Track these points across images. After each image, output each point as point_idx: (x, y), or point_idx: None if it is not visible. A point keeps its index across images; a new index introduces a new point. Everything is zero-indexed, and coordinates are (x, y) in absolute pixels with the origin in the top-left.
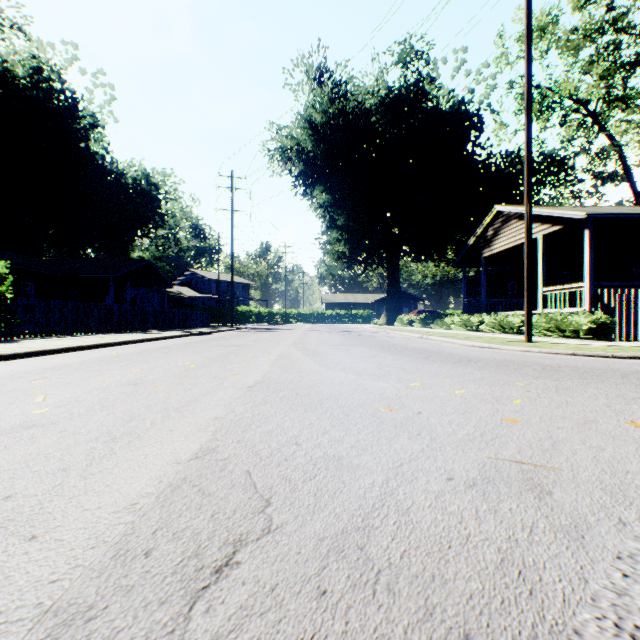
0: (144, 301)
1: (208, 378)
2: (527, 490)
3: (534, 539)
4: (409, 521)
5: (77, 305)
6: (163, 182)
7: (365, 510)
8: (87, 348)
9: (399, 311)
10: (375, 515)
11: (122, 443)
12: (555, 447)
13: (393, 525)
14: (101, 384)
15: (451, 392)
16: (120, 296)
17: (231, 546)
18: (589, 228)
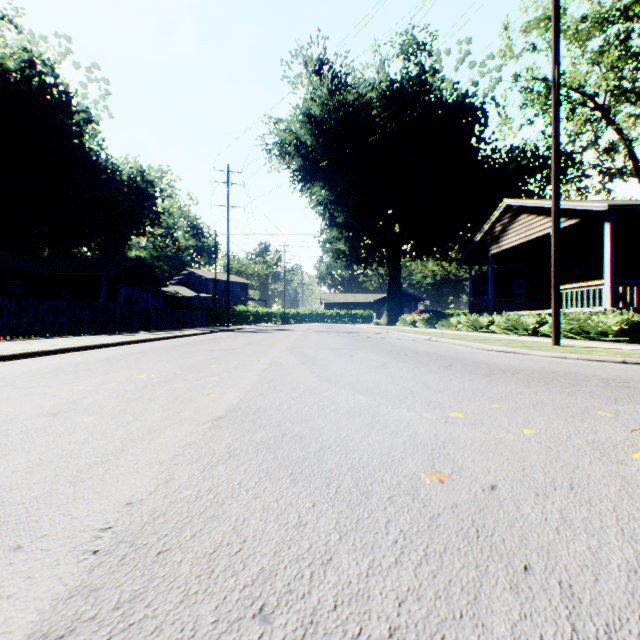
0: (140, 301)
1: (165, 401)
2: None
3: None
4: None
5: (55, 304)
6: (159, 179)
7: None
8: (50, 353)
9: (400, 311)
10: None
11: None
12: None
13: None
14: (8, 413)
15: (517, 431)
16: (114, 295)
17: None
18: (610, 221)
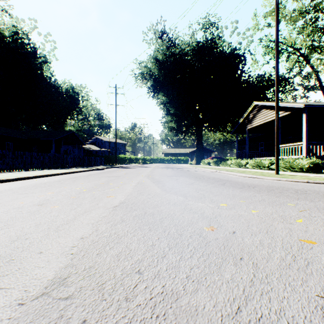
0: (71, 152)
1: (90, 199)
2: None
3: None
4: None
5: (31, 154)
6: (81, 91)
7: None
8: (30, 178)
9: (202, 157)
10: None
11: None
12: None
13: None
14: (19, 204)
15: (249, 211)
16: (58, 149)
17: None
18: (306, 113)
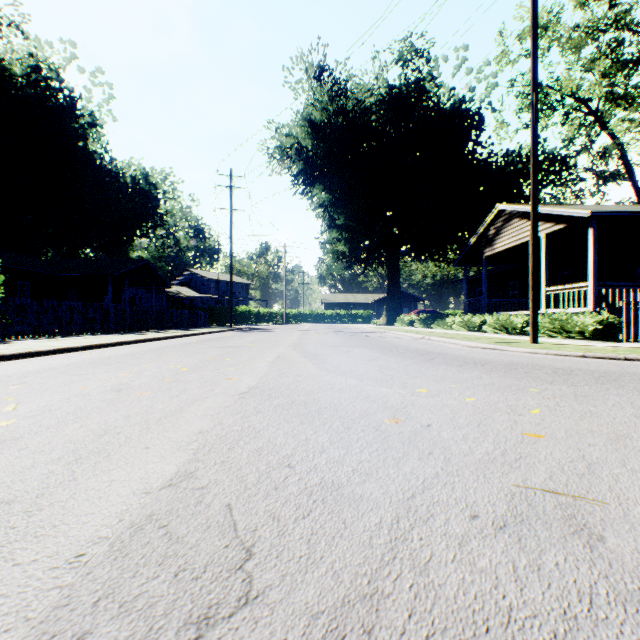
0: (143, 301)
1: (198, 383)
2: (572, 534)
3: (599, 616)
4: (429, 584)
5: (71, 305)
6: (162, 181)
7: (372, 566)
8: (78, 349)
9: (399, 311)
10: (385, 574)
11: (86, 465)
12: (592, 471)
13: (409, 591)
14: (82, 390)
15: (461, 400)
16: (118, 296)
17: (193, 628)
18: (594, 226)
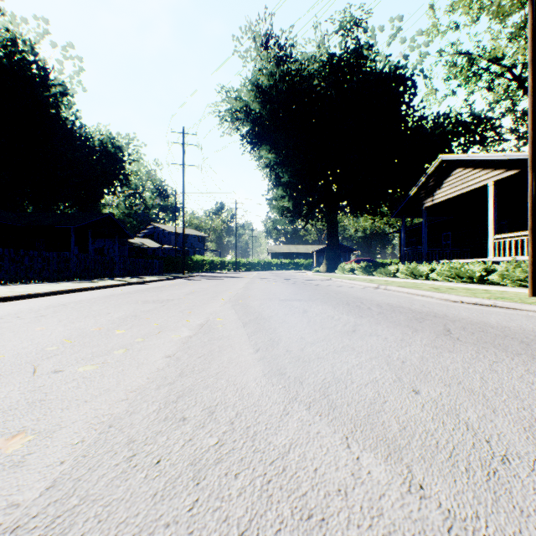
0: (110, 251)
1: None
2: None
3: None
4: None
5: None
6: (126, 145)
7: None
8: None
9: (338, 260)
10: None
11: None
12: None
13: None
14: None
15: None
16: (85, 246)
17: None
18: None
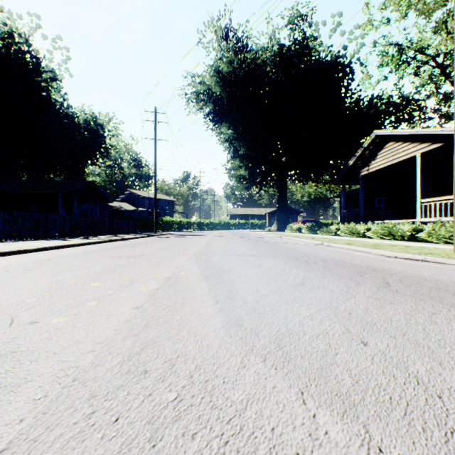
0: (93, 213)
1: None
2: None
3: None
4: None
5: None
6: (107, 123)
7: None
8: None
9: (287, 221)
10: None
11: None
12: None
13: None
14: None
15: None
16: (71, 209)
17: None
18: None
